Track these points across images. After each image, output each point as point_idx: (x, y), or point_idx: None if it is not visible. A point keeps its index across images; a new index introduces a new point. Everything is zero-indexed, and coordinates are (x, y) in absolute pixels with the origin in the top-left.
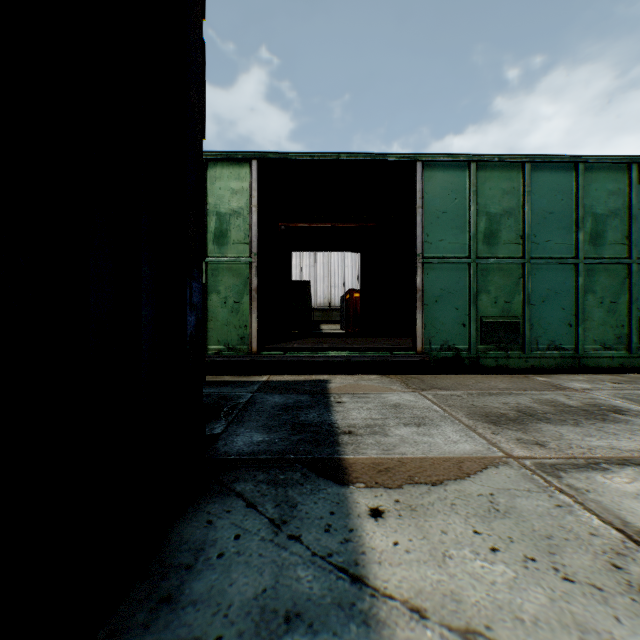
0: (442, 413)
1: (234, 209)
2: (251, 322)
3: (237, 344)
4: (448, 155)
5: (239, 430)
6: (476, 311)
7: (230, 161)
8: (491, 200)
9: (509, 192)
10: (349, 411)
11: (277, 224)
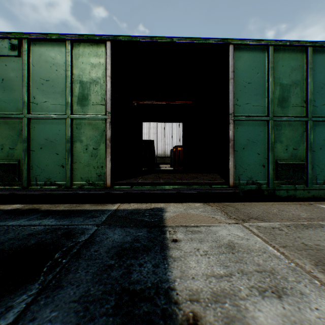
0: (286, 261)
1: (93, 79)
2: (106, 164)
3: (95, 180)
4: (252, 40)
5: (41, 314)
6: (272, 155)
7: (90, 42)
8: (283, 74)
9: (296, 69)
10: (186, 258)
11: (131, 101)
